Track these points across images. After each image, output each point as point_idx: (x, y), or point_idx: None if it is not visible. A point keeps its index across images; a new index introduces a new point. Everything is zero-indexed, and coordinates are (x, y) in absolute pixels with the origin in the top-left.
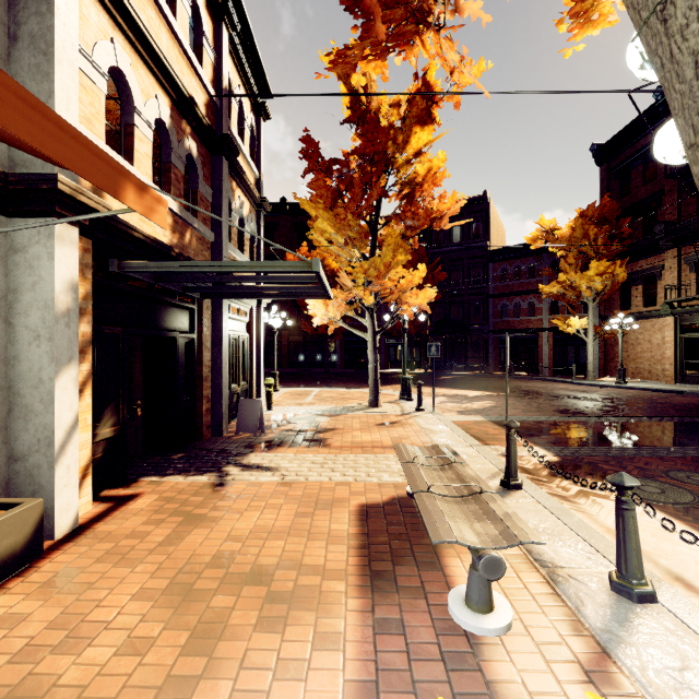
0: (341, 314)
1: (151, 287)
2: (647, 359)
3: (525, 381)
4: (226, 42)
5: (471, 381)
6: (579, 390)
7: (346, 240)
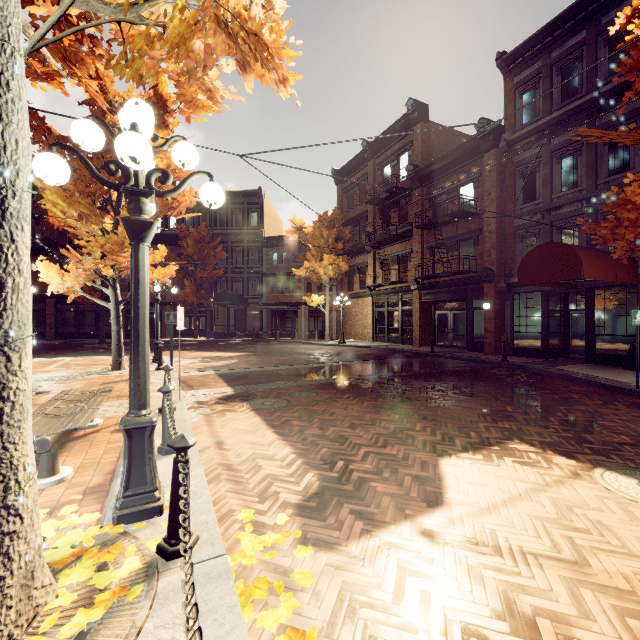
0: (78, 283)
1: None
2: (360, 326)
3: (284, 344)
4: None
5: (241, 345)
6: (312, 348)
7: (81, 215)
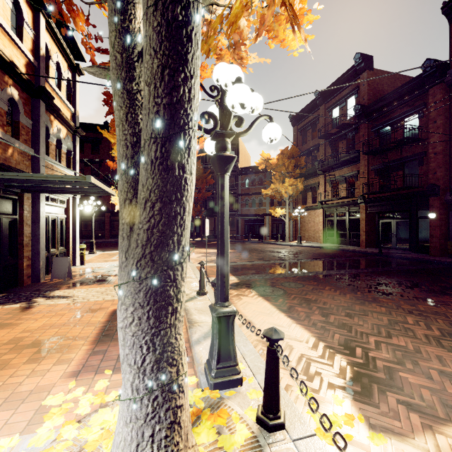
0: None
1: None
2: (313, 231)
3: (255, 244)
4: (44, 25)
5: None
6: (278, 248)
7: None
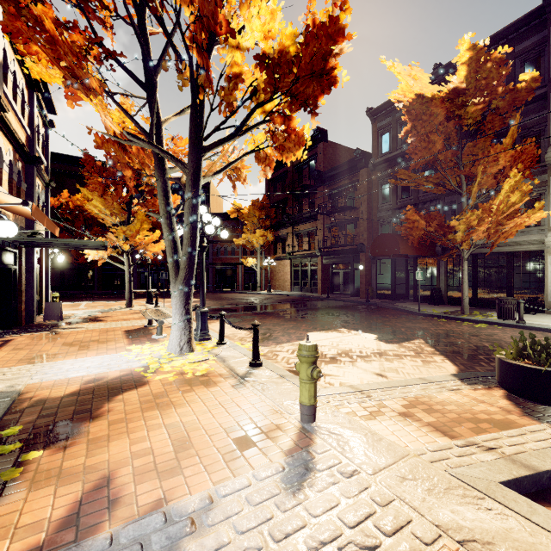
0: (108, 254)
1: (3, 243)
2: (282, 280)
3: (227, 293)
4: (35, 100)
5: (195, 295)
6: (248, 296)
7: (112, 213)
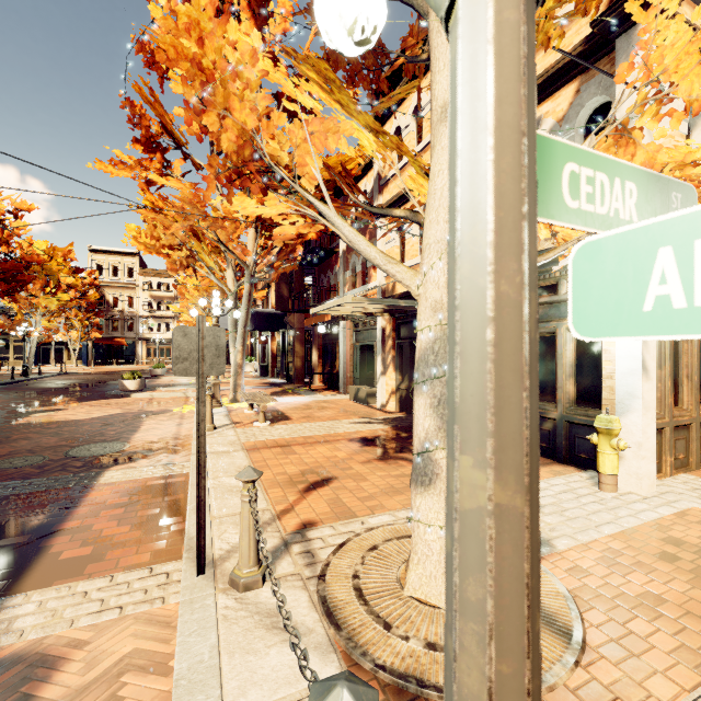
0: None
1: None
2: None
3: None
4: None
5: None
6: None
7: None
